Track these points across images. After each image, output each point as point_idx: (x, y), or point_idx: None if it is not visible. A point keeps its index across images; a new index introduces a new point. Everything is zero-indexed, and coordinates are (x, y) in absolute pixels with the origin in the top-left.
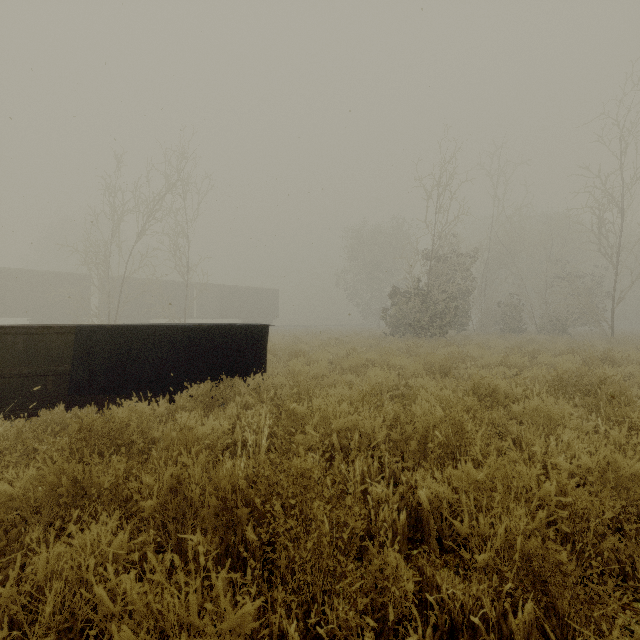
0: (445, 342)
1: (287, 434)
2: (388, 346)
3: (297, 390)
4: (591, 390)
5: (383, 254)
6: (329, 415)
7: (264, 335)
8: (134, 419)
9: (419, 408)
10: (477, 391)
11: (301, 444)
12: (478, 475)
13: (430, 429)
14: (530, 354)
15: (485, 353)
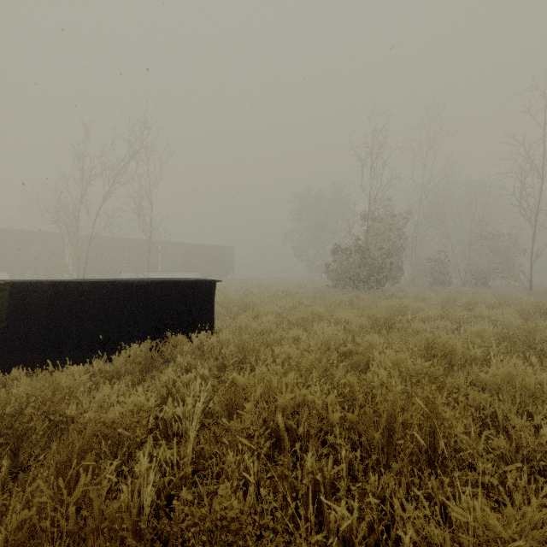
0: (384, 295)
1: (225, 409)
2: (331, 298)
3: (237, 358)
4: (545, 348)
5: (325, 216)
6: (273, 388)
7: (211, 290)
8: (38, 397)
9: (376, 378)
10: (431, 351)
11: (238, 431)
12: (503, 530)
13: (396, 413)
14: (464, 306)
15: (423, 306)
